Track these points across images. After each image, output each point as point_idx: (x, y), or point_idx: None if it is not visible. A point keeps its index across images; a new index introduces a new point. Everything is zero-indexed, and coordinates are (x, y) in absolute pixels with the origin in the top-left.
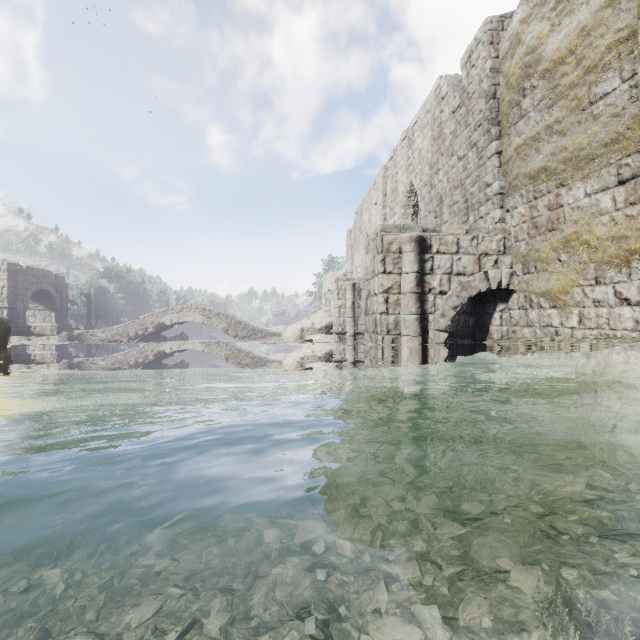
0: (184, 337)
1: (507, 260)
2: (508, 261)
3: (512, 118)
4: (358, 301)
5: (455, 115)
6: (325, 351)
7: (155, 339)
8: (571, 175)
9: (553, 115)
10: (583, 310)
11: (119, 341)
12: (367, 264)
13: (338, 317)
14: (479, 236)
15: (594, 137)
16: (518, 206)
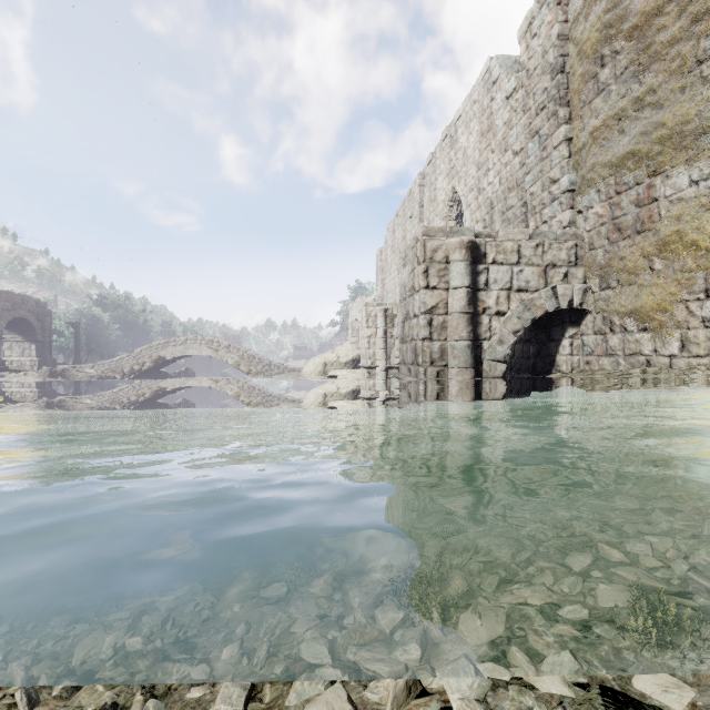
0: (190, 373)
1: (579, 273)
2: (581, 274)
3: (586, 95)
4: (391, 330)
5: (510, 101)
6: (352, 388)
7: (154, 375)
8: (669, 159)
9: (645, 83)
10: (687, 332)
11: (111, 378)
12: (404, 279)
13: (367, 348)
14: (545, 243)
15: (705, 104)
16: (594, 205)
